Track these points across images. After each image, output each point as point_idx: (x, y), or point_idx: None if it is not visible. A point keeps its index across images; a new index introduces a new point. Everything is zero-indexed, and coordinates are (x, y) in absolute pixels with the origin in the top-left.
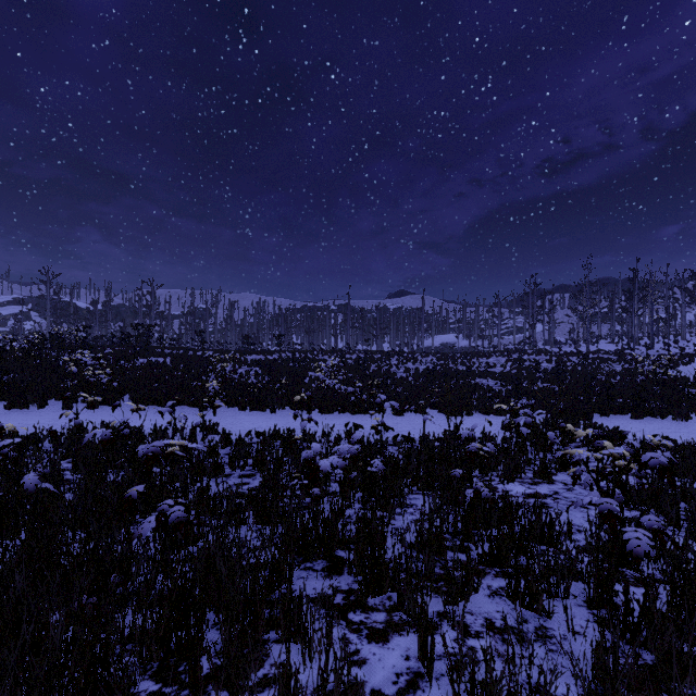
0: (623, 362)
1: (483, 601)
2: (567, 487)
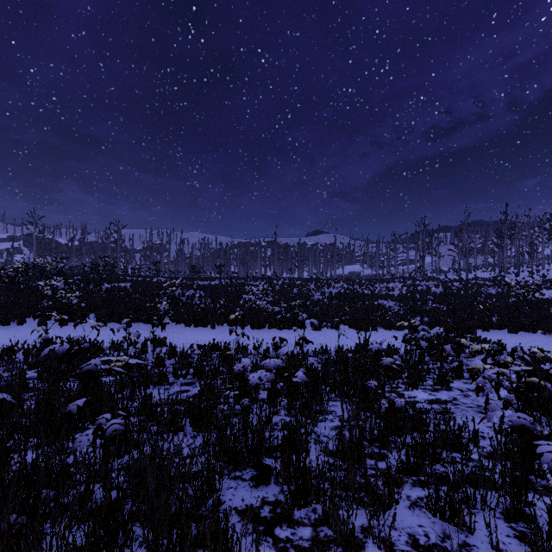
0: (497, 287)
1: (404, 514)
2: (463, 394)
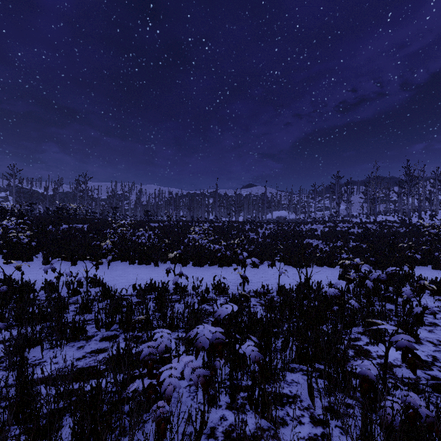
0: (405, 228)
1: None
2: (439, 349)
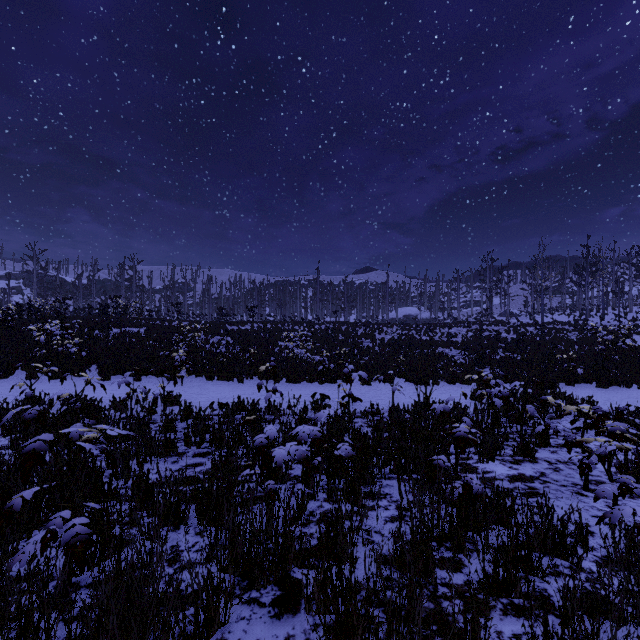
0: (578, 332)
1: None
2: (552, 467)
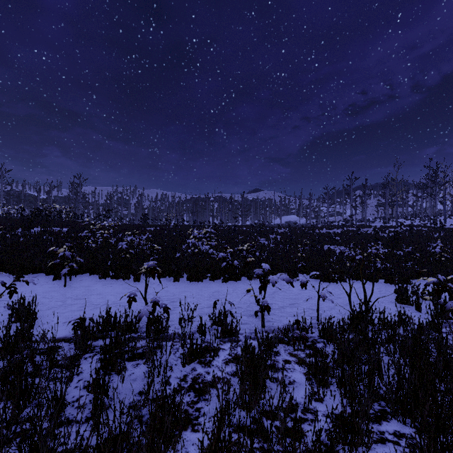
0: (436, 232)
1: None
2: None
